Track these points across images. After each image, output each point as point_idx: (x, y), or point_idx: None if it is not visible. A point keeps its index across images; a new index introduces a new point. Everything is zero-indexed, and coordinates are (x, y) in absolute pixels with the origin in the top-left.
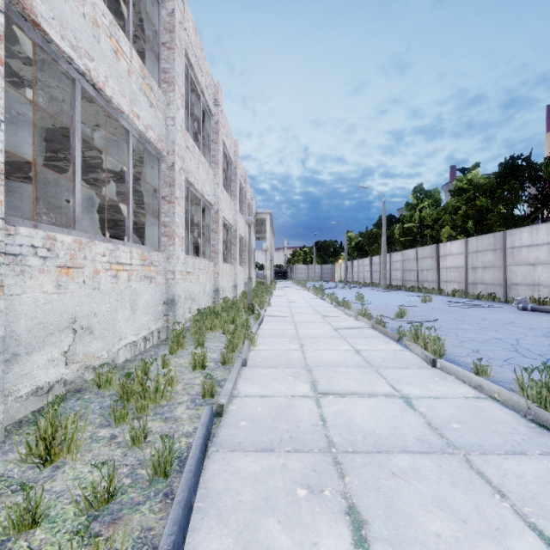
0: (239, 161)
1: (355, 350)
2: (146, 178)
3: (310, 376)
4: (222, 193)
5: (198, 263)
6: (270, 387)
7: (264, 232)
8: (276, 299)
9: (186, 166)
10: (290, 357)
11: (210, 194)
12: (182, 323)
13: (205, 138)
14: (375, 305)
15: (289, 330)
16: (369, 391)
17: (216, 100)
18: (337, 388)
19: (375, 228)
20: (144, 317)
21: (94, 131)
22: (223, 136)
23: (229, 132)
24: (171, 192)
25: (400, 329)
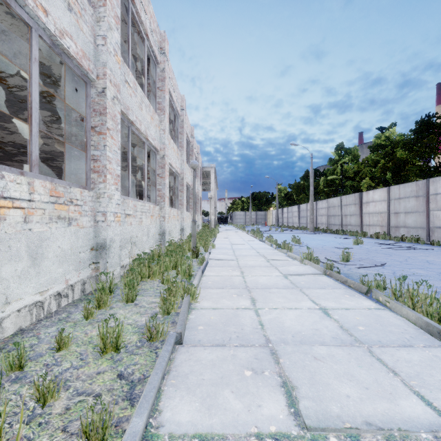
0: (186, 117)
1: (320, 308)
2: (72, 105)
3: (278, 369)
4: (168, 140)
5: (141, 206)
6: (216, 402)
7: (209, 184)
8: (219, 241)
9: (125, 101)
10: (242, 322)
11: (156, 139)
12: (117, 271)
13: (151, 86)
14: (312, 247)
15: (235, 277)
16: (394, 418)
17: (162, 49)
18: (335, 411)
19: (302, 180)
20: (58, 268)
21: (3, 44)
22: (170, 88)
23: (177, 87)
24: (101, 121)
25: (354, 275)
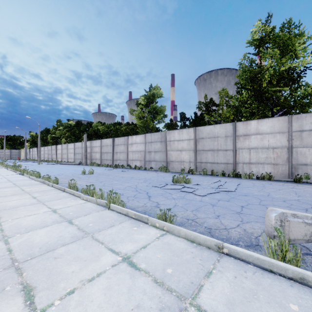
0: None
1: None
2: None
3: None
4: None
5: None
6: None
7: None
8: None
9: None
10: None
11: None
12: None
13: None
14: None
15: None
16: None
17: None
18: None
19: (41, 134)
20: None
21: None
22: None
23: None
24: None
25: None
